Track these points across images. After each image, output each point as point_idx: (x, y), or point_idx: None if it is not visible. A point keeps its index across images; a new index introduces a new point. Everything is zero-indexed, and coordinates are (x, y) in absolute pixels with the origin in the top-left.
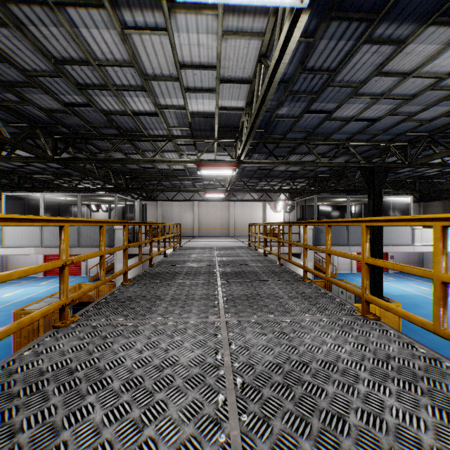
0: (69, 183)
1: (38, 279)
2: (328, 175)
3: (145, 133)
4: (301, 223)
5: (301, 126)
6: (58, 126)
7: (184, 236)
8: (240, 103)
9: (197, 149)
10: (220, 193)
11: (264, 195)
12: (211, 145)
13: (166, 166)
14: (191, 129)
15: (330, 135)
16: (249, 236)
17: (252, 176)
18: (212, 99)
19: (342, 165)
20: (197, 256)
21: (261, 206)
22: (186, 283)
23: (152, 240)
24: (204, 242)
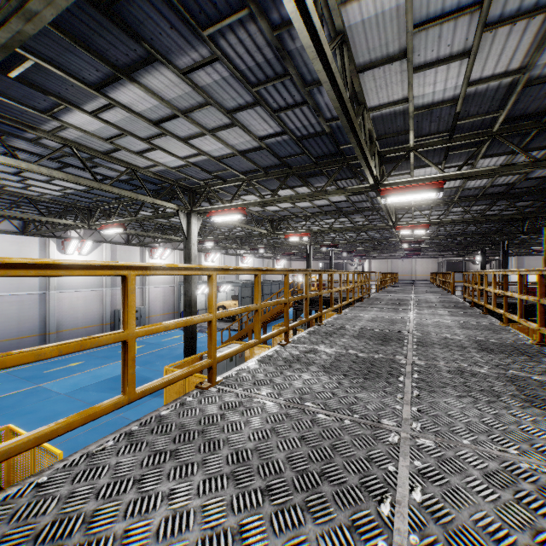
0: None
1: None
2: None
3: None
4: None
5: None
6: None
7: None
8: None
9: None
10: None
11: None
12: None
13: None
14: None
15: None
16: None
17: None
18: None
19: None
20: None
21: None
22: None
23: None
24: None
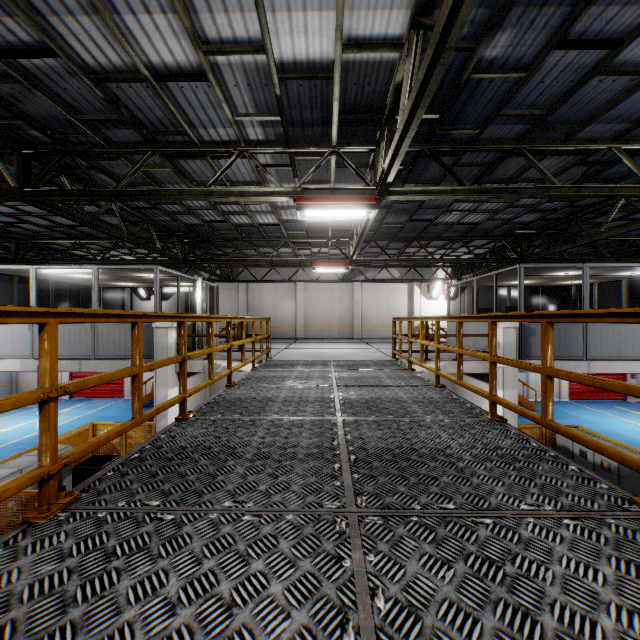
0: (100, 254)
1: (60, 403)
2: (533, 231)
3: (191, 137)
4: (634, 317)
5: (526, 100)
6: (23, 126)
7: (281, 338)
8: (396, 23)
9: (298, 176)
10: (339, 265)
11: (411, 272)
12: (324, 160)
13: (247, 219)
14: (283, 120)
15: (581, 126)
16: (394, 341)
17: (394, 236)
18: (328, 10)
19: (604, 193)
20: (295, 387)
21: (406, 289)
22: (241, 519)
23: (184, 356)
24: (313, 351)
